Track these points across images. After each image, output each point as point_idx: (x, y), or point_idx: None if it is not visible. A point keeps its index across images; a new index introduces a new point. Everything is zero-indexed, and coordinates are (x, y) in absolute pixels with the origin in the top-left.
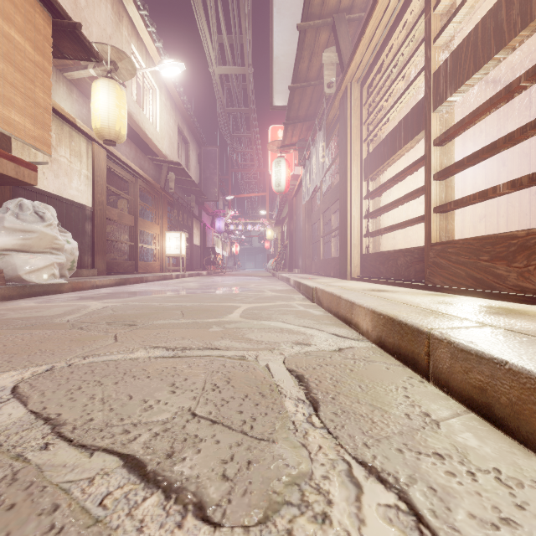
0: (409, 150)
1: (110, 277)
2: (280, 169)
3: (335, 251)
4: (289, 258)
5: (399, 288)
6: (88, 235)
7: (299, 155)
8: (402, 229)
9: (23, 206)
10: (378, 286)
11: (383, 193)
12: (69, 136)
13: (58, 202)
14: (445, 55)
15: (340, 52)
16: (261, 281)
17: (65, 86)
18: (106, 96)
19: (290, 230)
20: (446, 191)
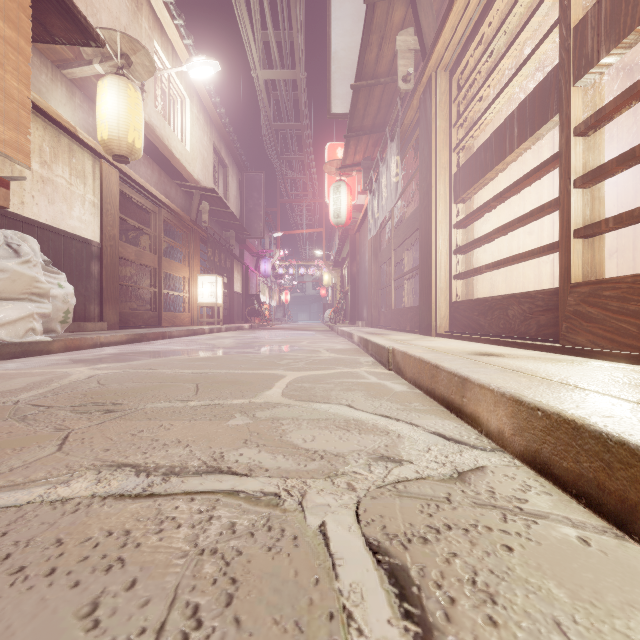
0: (514, 162)
1: (122, 332)
2: (339, 196)
3: (409, 299)
4: (350, 308)
5: (517, 350)
6: (95, 278)
7: (364, 177)
8: (504, 269)
9: None
10: (481, 346)
11: (478, 220)
12: (68, 151)
13: (53, 235)
14: (590, 1)
15: (421, 31)
16: (316, 337)
17: (65, 87)
18: (116, 98)
19: (351, 273)
20: (593, 205)
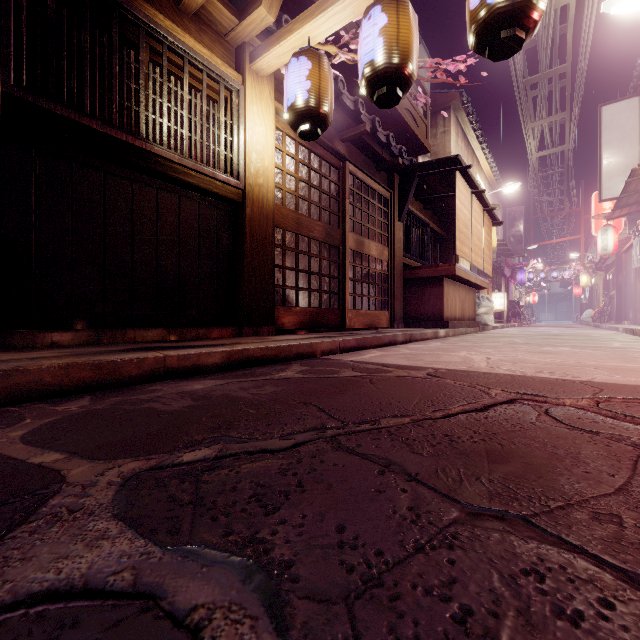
0: None
1: None
2: (606, 236)
3: None
4: (616, 310)
5: None
6: None
7: (628, 227)
8: None
9: (483, 297)
10: None
11: None
12: None
13: None
14: None
15: None
16: (589, 330)
17: None
18: None
19: (617, 283)
20: None
